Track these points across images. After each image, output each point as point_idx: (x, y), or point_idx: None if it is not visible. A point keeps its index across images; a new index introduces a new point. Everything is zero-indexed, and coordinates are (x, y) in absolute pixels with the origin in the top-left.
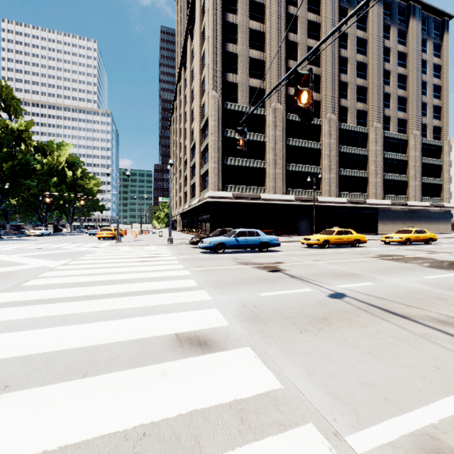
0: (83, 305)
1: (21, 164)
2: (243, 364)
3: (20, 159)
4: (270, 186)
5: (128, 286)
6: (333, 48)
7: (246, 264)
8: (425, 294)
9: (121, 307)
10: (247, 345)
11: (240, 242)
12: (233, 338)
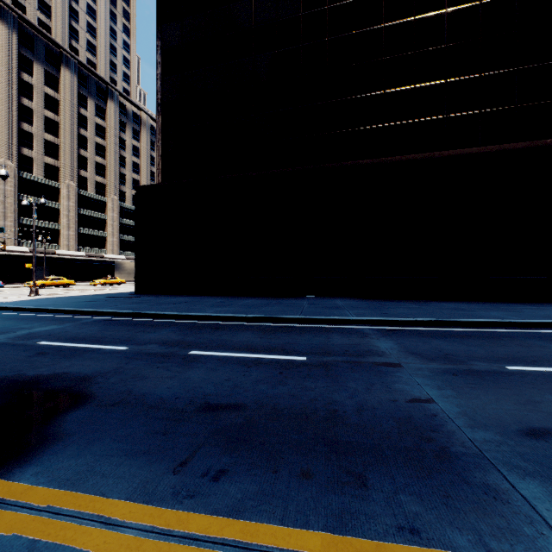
0: None
1: None
2: None
3: None
4: None
5: None
6: (73, 126)
7: None
8: None
9: None
10: None
11: None
12: None
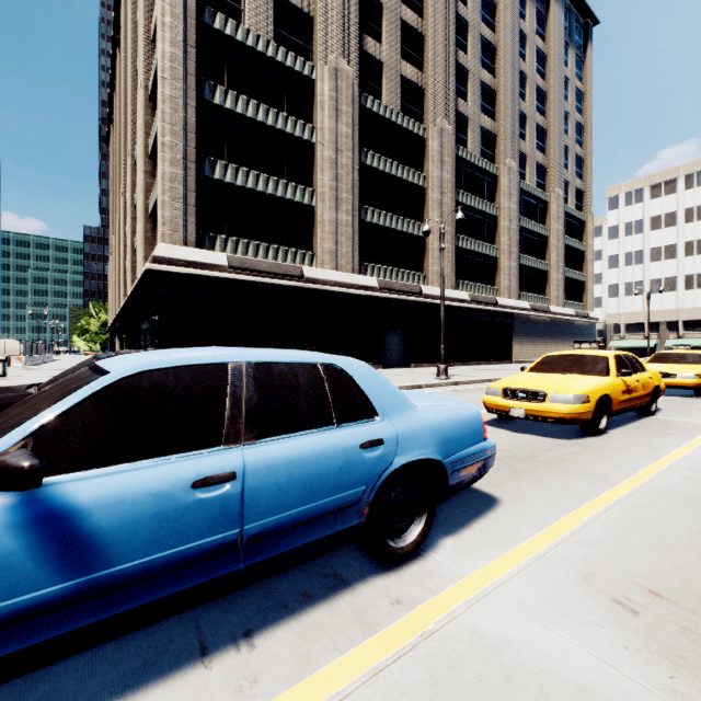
0: None
1: None
2: None
3: None
4: (326, 252)
5: None
6: None
7: None
8: None
9: None
10: None
11: (113, 554)
12: None
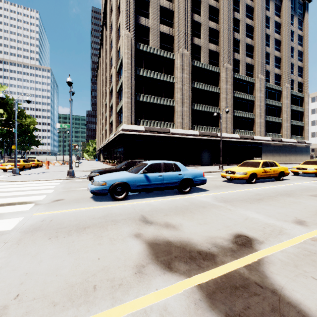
0: None
1: None
2: None
3: None
4: (178, 122)
5: None
6: (229, 9)
7: (171, 269)
8: None
9: None
10: None
11: (151, 181)
12: None
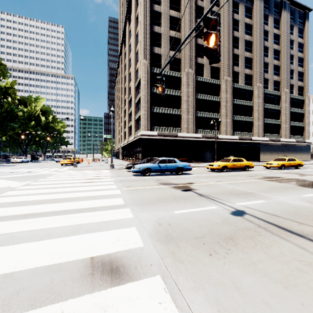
0: (19, 224)
1: (7, 112)
2: (151, 301)
3: (7, 108)
4: (184, 128)
5: (66, 204)
6: (229, 30)
7: (165, 185)
8: (309, 211)
9: (52, 226)
10: (157, 273)
11: (161, 168)
12: (145, 263)
